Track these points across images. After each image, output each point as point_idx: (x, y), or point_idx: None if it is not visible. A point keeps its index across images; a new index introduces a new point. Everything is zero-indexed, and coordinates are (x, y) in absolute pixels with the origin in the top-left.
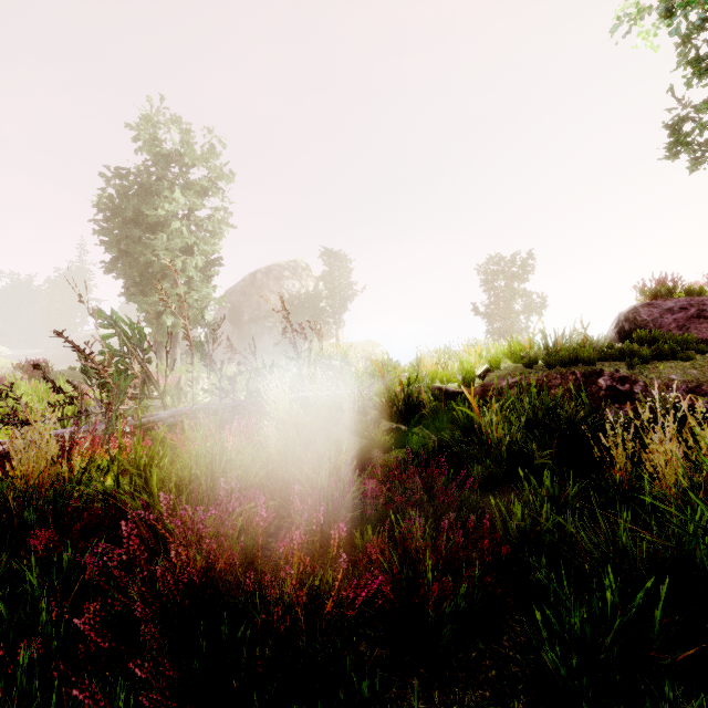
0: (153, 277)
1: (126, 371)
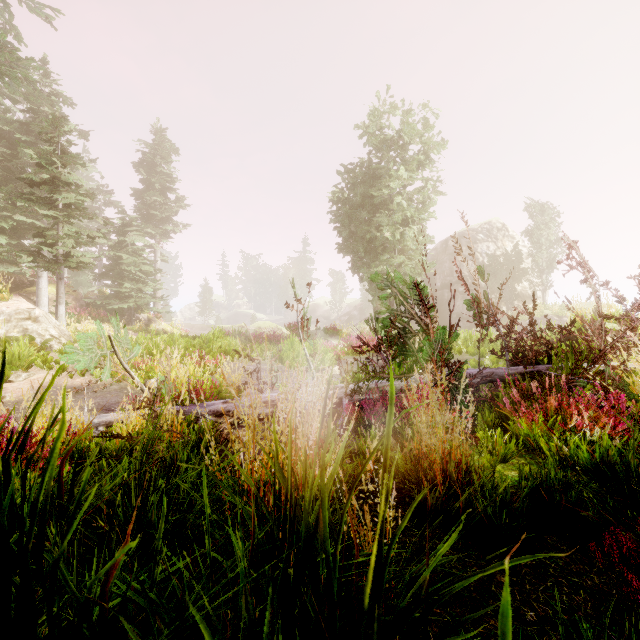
0: (373, 251)
1: (404, 329)
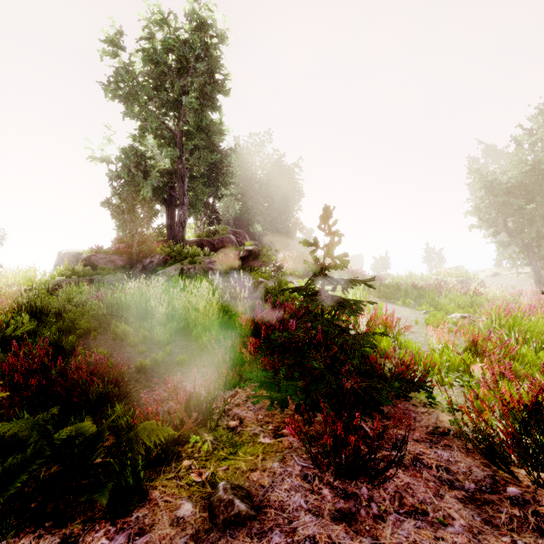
0: None
1: None
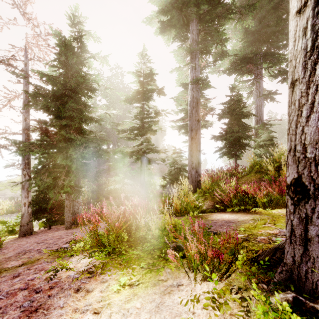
0: None
1: None
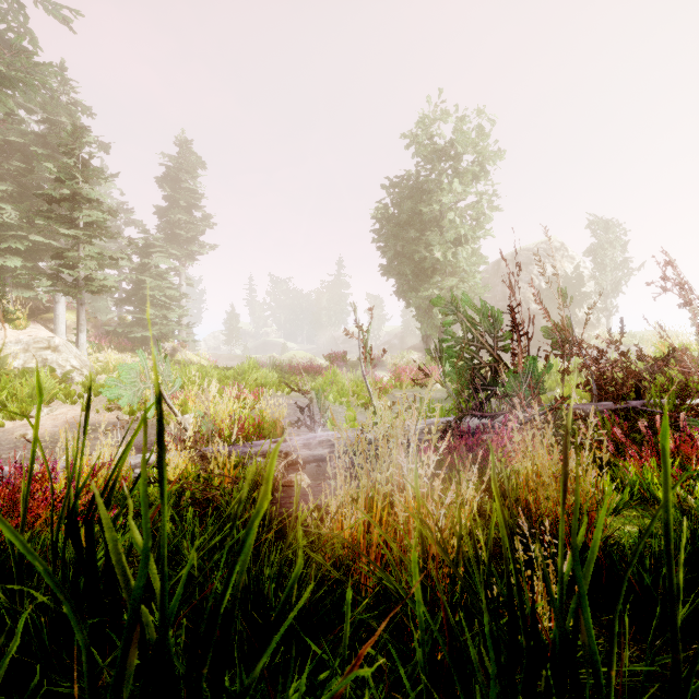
0: (421, 273)
1: (472, 360)
